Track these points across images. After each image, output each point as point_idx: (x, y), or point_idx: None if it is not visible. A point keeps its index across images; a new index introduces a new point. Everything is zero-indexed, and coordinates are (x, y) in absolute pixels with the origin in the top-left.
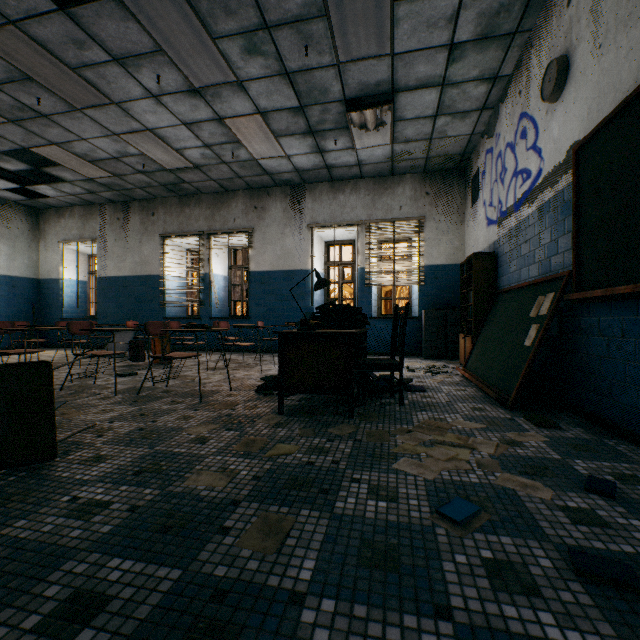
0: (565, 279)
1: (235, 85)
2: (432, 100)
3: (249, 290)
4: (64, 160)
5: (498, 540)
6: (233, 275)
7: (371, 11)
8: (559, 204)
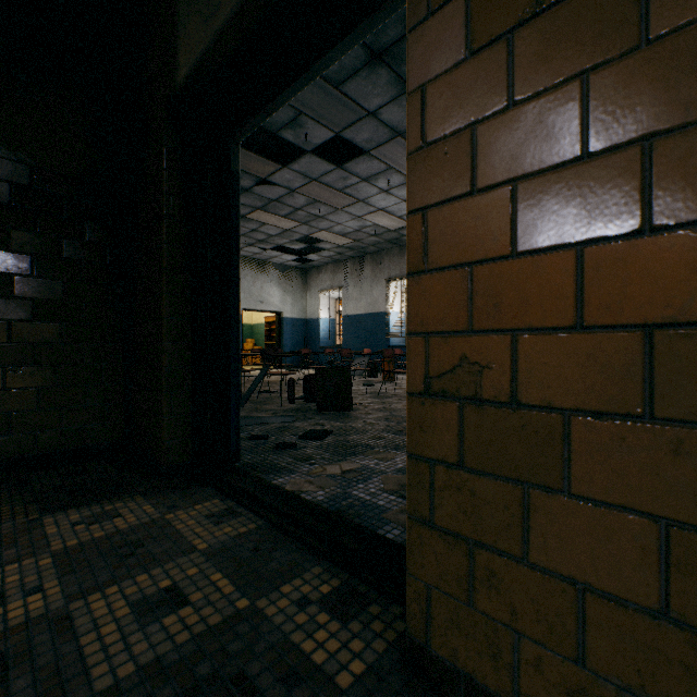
0: None
1: None
2: None
3: None
4: (326, 238)
5: None
6: None
7: None
8: None
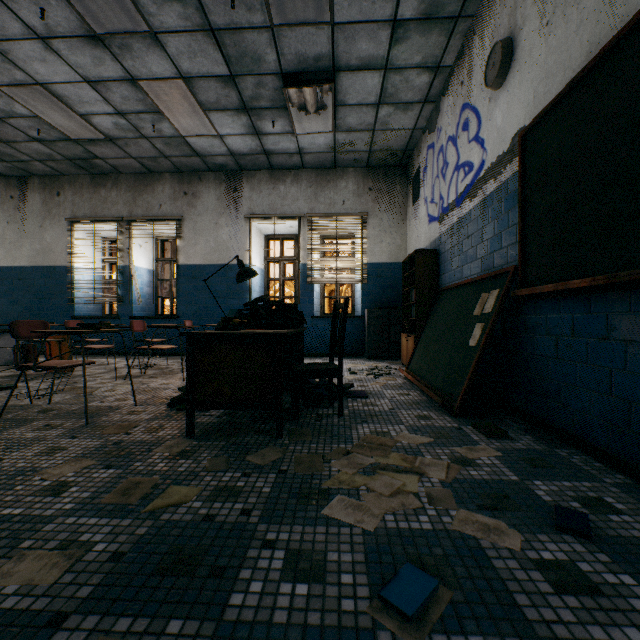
0: (511, 274)
1: (148, 37)
2: (375, 85)
3: (178, 286)
4: None
5: None
6: (161, 269)
7: None
8: (503, 196)
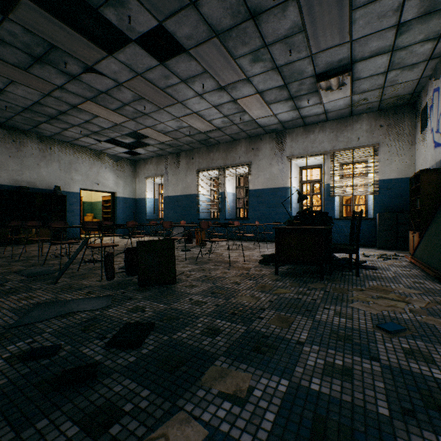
0: None
1: (244, 80)
2: (383, 62)
3: (248, 201)
4: (151, 134)
5: (414, 342)
6: (238, 192)
7: (335, 20)
8: None
